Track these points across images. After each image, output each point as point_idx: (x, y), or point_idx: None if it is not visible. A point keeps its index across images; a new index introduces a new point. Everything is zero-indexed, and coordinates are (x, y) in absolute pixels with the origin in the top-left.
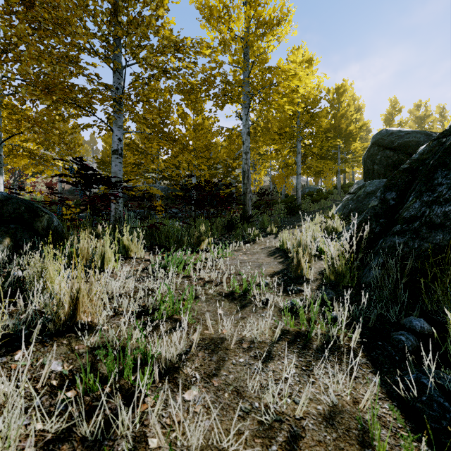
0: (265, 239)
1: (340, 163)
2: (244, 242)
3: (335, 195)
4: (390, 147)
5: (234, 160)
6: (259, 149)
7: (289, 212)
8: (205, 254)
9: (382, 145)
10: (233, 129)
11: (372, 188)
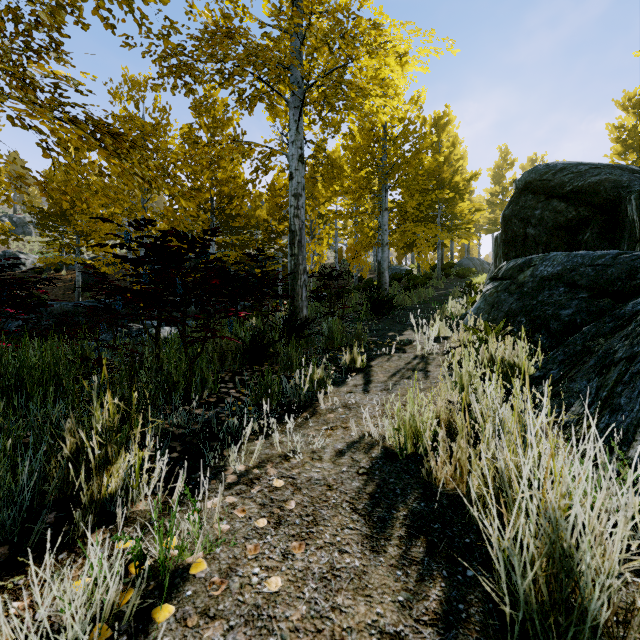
0: (341, 393)
1: (441, 231)
2: (285, 421)
3: (434, 280)
4: (561, 195)
5: (280, 221)
6: (319, 207)
7: (375, 310)
8: (80, 562)
9: (544, 191)
10: (272, 148)
11: (553, 269)
